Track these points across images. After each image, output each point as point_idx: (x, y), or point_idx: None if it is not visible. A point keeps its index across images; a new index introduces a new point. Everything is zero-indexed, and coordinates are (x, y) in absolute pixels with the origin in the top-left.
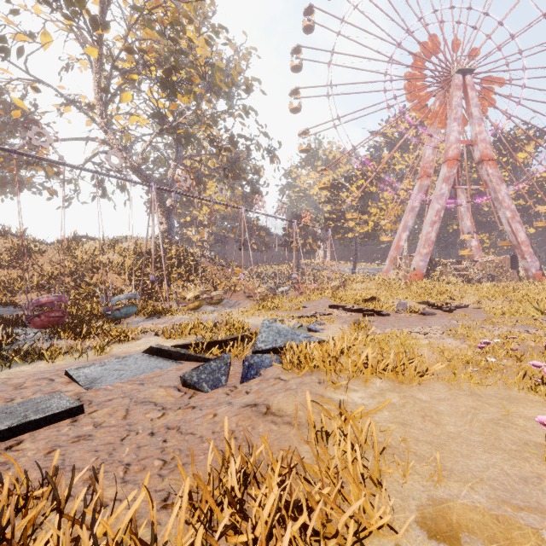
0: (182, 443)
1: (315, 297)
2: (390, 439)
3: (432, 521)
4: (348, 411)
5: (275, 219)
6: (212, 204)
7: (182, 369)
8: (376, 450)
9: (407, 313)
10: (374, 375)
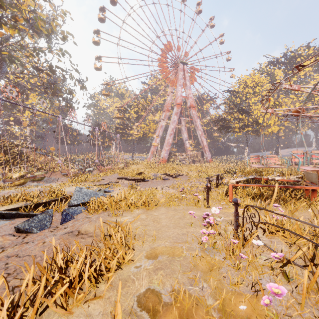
0: (20, 262)
1: (109, 173)
2: (139, 232)
3: (150, 255)
4: (122, 225)
5: (84, 126)
6: (35, 111)
7: (14, 223)
8: (131, 235)
9: (157, 179)
10: (135, 208)
